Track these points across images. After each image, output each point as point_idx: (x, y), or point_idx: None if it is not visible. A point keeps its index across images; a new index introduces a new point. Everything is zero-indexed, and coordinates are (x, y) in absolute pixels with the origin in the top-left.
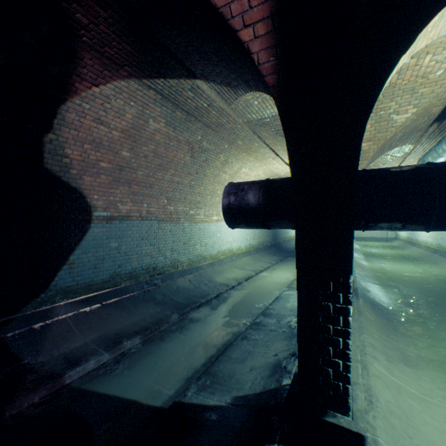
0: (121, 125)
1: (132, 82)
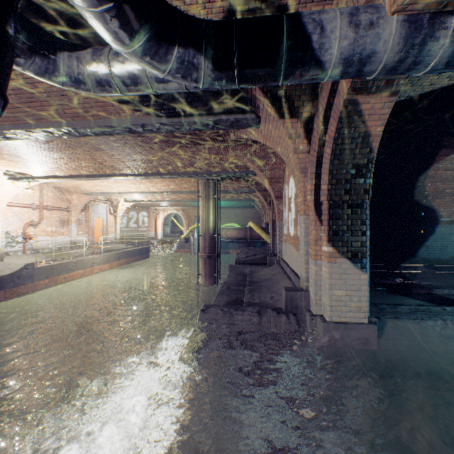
0: None
1: None
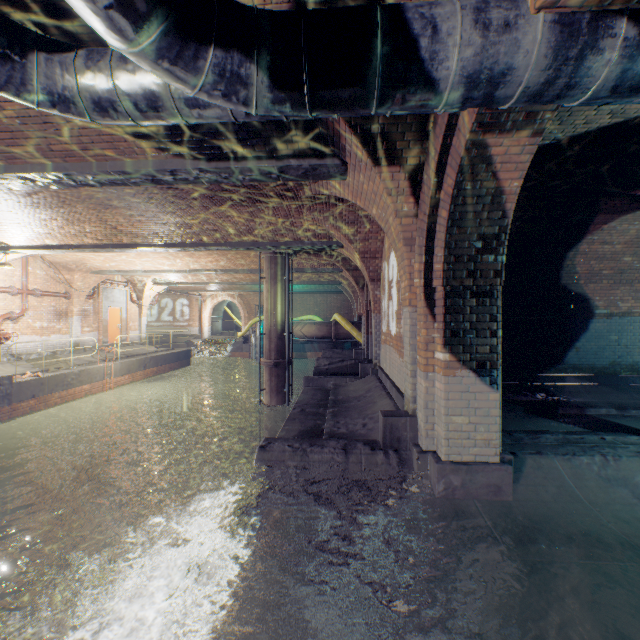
0: (623, 239)
1: (636, 212)
